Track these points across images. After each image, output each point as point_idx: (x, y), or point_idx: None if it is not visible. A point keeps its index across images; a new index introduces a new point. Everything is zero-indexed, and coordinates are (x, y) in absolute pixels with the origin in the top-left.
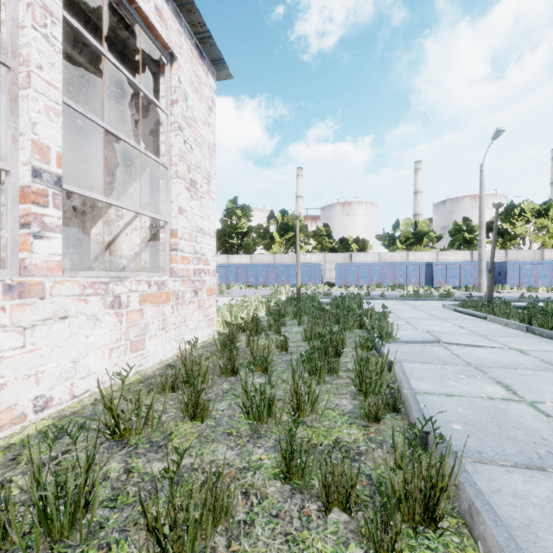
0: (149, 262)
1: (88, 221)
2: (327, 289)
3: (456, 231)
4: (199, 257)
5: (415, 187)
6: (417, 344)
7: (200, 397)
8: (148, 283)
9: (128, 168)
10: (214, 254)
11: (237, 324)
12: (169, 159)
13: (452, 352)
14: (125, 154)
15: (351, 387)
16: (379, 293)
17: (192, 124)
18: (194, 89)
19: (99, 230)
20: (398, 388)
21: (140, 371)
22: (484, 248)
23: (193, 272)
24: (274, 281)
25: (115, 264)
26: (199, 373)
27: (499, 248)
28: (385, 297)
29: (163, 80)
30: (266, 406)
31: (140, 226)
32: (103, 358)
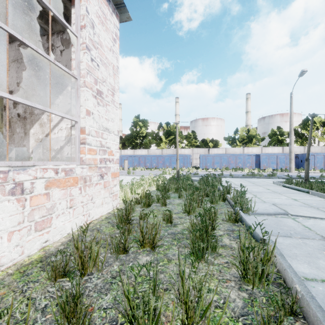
0: (70, 153)
1: (28, 124)
2: (194, 171)
3: (273, 135)
4: (104, 149)
5: (246, 109)
6: (271, 215)
7: (79, 300)
8: (55, 171)
9: (55, 85)
10: (118, 147)
11: (134, 198)
12: (79, 72)
13: (302, 225)
14: (53, 75)
15: (232, 269)
16: (227, 173)
17: (98, 48)
18: (101, 21)
19: (36, 130)
20: (279, 272)
21: (46, 247)
22: (293, 145)
23: (99, 161)
24: (162, 165)
25: (46, 155)
26: (90, 257)
27: (299, 145)
28: (233, 176)
29: (74, 10)
30: (150, 319)
31: (64, 127)
32: (0, 242)
